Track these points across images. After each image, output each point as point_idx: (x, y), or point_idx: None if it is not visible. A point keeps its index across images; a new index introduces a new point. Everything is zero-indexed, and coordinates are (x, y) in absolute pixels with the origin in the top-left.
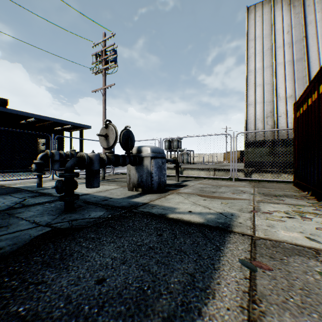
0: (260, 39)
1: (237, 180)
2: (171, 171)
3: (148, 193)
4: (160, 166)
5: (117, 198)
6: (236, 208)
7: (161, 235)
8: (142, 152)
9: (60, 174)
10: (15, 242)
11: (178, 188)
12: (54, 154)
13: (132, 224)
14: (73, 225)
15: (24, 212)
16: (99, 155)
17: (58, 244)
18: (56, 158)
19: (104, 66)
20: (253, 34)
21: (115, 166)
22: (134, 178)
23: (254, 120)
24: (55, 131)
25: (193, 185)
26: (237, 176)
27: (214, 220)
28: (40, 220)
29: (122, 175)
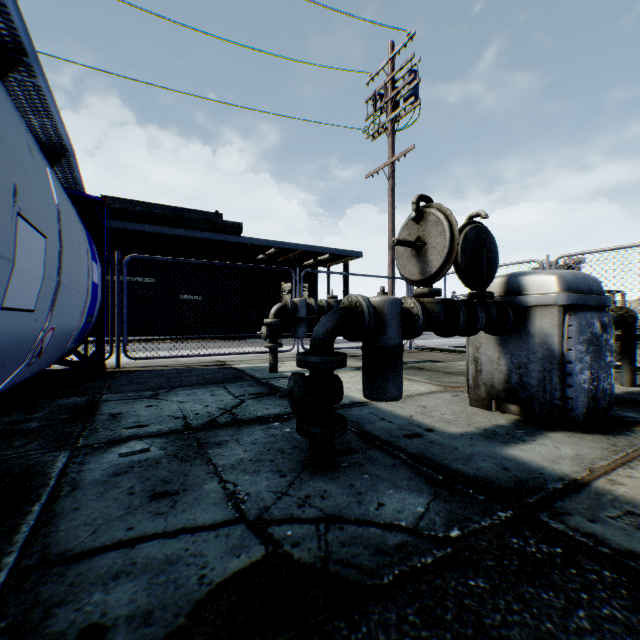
0: None
1: None
2: None
3: (548, 426)
4: (594, 337)
5: (451, 435)
6: None
7: None
8: (525, 291)
9: (298, 357)
10: (153, 601)
11: None
12: (297, 305)
13: None
14: (329, 551)
15: (226, 444)
16: (400, 301)
17: None
18: (300, 314)
19: (390, 114)
20: None
21: (444, 335)
22: (491, 372)
23: None
24: (304, 267)
25: None
26: None
27: None
28: (247, 490)
29: (431, 353)
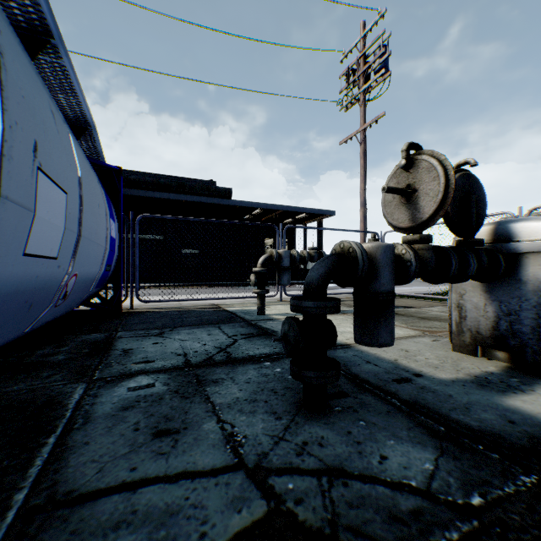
0: None
1: None
2: None
3: None
4: None
5: (441, 381)
6: None
7: None
8: (515, 237)
9: (292, 301)
10: None
11: None
12: (282, 256)
13: None
14: (336, 513)
15: (222, 382)
16: (392, 247)
17: None
18: (284, 264)
19: (362, 86)
20: None
21: (433, 281)
22: (477, 319)
23: None
24: (284, 225)
25: None
26: None
27: None
28: (244, 432)
29: (401, 299)
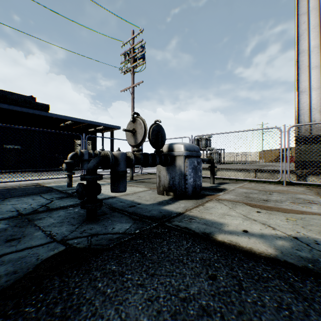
0: (315, 11)
1: (287, 184)
2: (203, 171)
3: (181, 198)
4: (195, 166)
5: (146, 205)
6: (316, 230)
7: (215, 277)
8: (174, 150)
9: (81, 176)
10: (17, 268)
11: (217, 193)
12: (83, 153)
13: (167, 249)
14: (91, 243)
15: (44, 218)
16: (125, 153)
17: (65, 280)
18: (85, 158)
19: (132, 64)
20: (306, 7)
21: (144, 166)
22: (164, 181)
23: (309, 110)
24: (89, 132)
25: (234, 190)
26: (289, 179)
27: (291, 252)
28: (57, 232)
29: (150, 175)
